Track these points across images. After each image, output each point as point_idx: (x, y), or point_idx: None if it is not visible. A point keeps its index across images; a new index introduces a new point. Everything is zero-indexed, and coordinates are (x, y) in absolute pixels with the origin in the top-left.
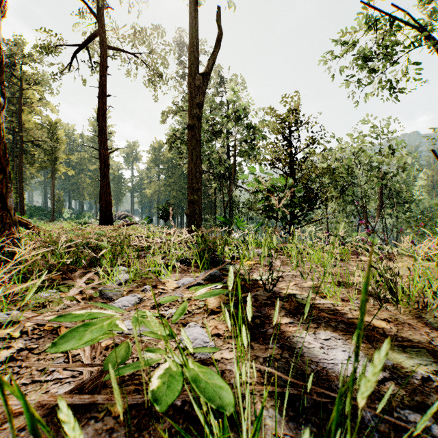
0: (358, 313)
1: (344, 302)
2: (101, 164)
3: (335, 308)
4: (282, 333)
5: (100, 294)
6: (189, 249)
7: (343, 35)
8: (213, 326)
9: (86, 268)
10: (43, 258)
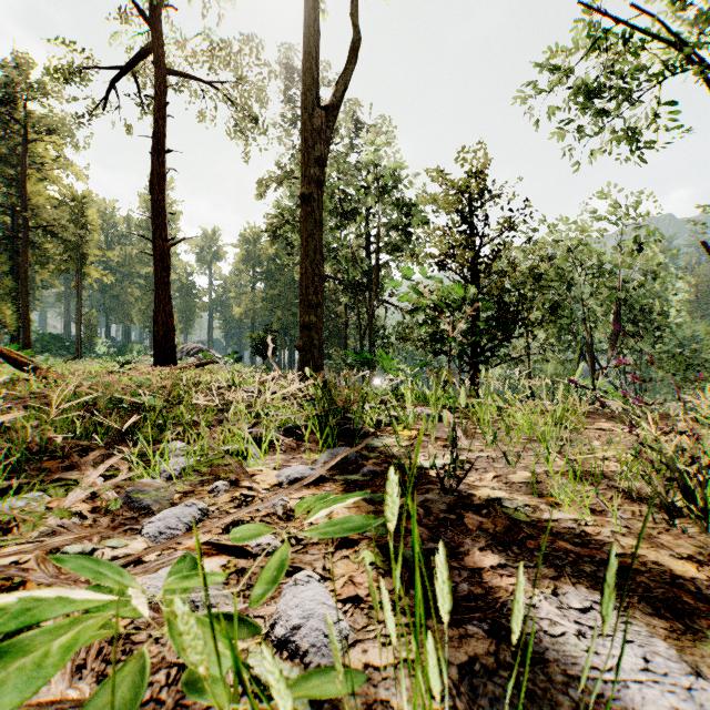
0: (630, 541)
1: (596, 515)
2: (157, 264)
3: (584, 531)
4: (489, 593)
5: (129, 500)
6: (302, 407)
7: (557, 51)
8: (346, 578)
9: (111, 446)
10: (38, 426)
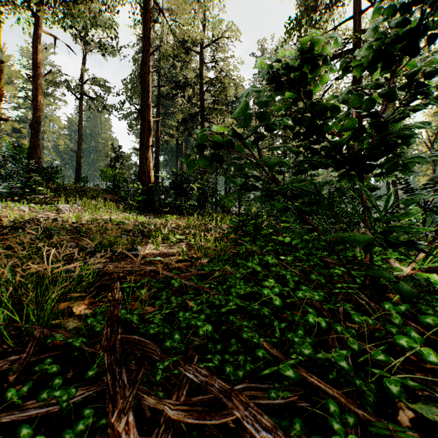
0: None
1: None
2: None
3: None
4: None
5: None
6: None
7: None
8: None
9: None
10: None
